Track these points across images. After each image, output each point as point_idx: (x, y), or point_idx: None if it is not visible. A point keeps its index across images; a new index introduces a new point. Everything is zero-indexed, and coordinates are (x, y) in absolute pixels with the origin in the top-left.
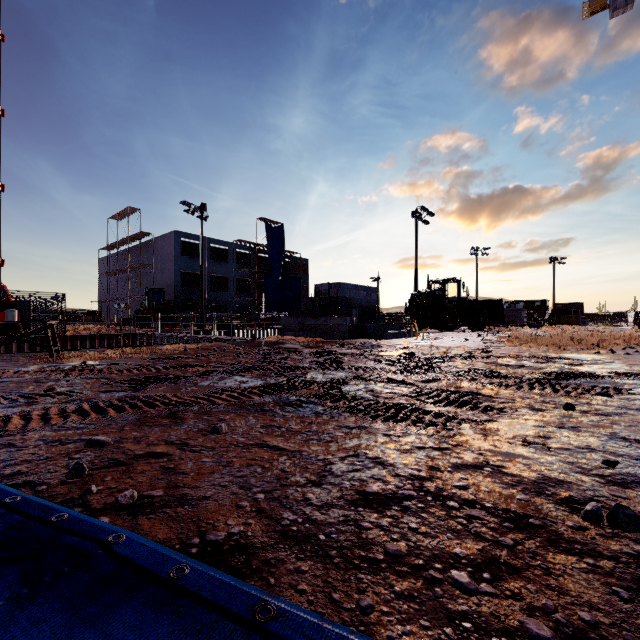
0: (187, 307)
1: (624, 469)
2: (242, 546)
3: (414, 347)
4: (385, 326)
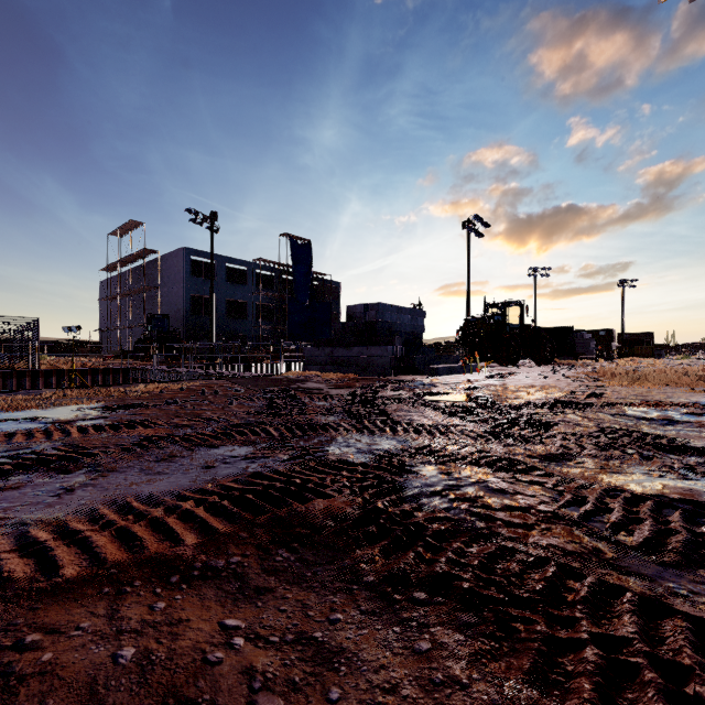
0: (197, 337)
1: None
2: None
3: (484, 387)
4: (437, 358)
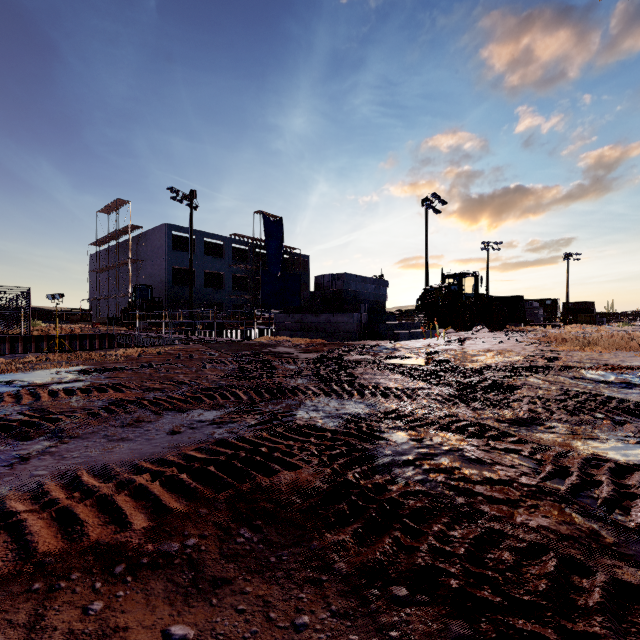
0: (178, 305)
1: None
2: None
3: (444, 351)
4: (398, 325)
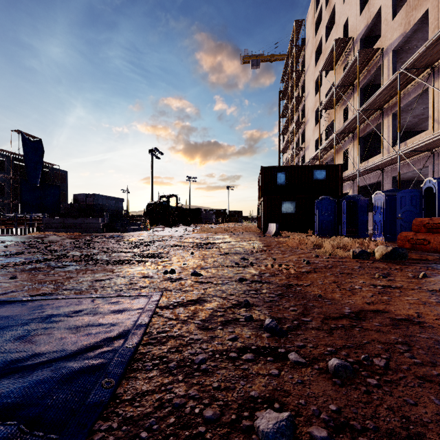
0: None
1: (187, 265)
2: (48, 293)
3: (144, 236)
4: (128, 224)
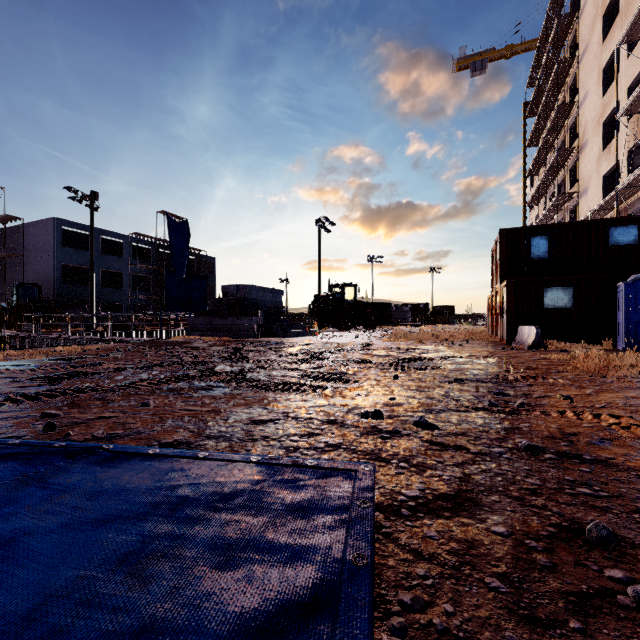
0: (71, 305)
1: (397, 401)
2: (184, 442)
3: (312, 344)
4: (289, 326)
